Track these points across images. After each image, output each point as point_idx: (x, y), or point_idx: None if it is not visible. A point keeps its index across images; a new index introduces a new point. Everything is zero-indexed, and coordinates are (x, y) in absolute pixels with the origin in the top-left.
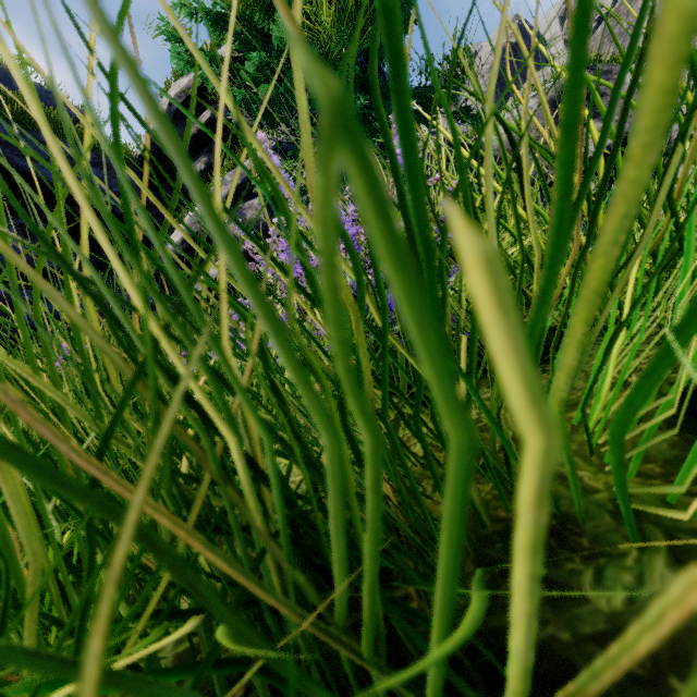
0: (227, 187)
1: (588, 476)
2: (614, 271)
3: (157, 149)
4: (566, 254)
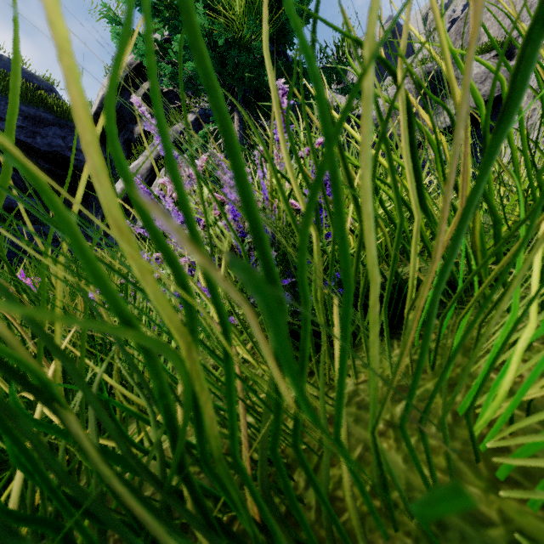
0: None
1: (477, 493)
2: (512, 262)
3: None
4: (458, 244)
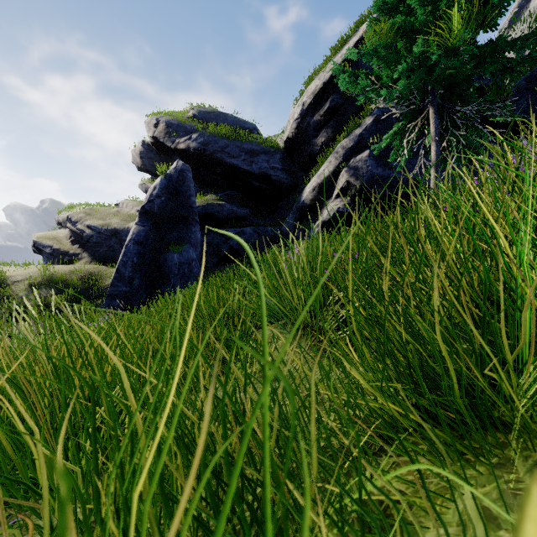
0: (343, 150)
1: None
2: None
3: (294, 135)
4: None
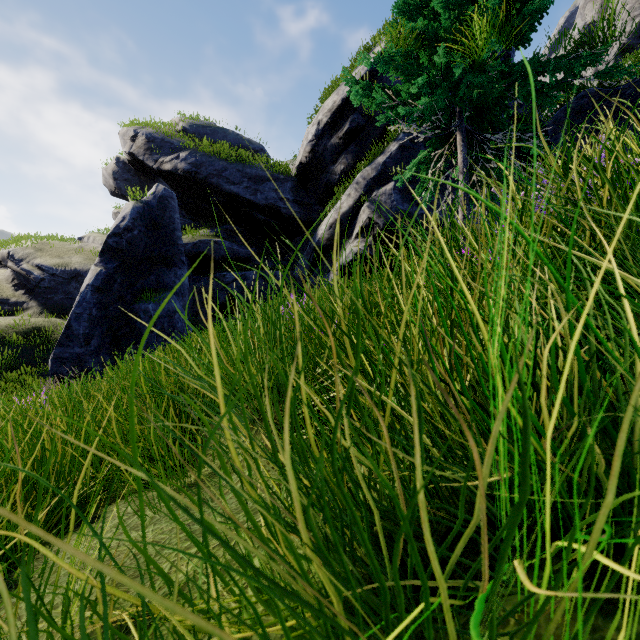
0: (364, 180)
1: None
2: None
3: (308, 160)
4: None
